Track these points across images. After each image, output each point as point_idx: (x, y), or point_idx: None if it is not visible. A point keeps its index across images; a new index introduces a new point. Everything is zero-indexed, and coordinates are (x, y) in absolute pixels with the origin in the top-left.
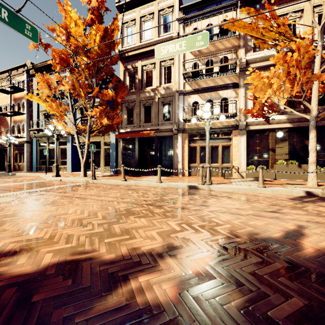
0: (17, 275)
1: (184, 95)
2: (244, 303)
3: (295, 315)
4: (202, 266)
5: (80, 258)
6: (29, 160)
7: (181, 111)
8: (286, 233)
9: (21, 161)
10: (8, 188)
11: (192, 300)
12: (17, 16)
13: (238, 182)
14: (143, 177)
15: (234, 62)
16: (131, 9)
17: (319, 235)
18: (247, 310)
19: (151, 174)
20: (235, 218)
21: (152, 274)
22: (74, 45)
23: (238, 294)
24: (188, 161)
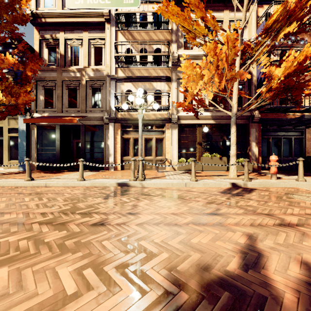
0: None
1: (116, 81)
2: None
3: None
4: None
5: None
6: None
7: (113, 98)
8: (241, 255)
9: None
10: None
11: None
12: None
13: (171, 175)
14: (64, 173)
15: (167, 54)
16: None
17: (276, 250)
18: None
19: (77, 169)
20: (173, 234)
21: None
22: None
23: None
24: (121, 154)
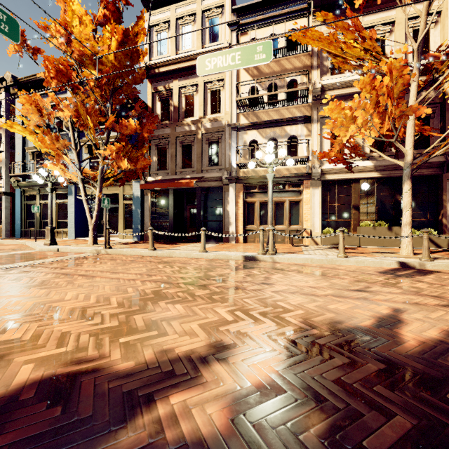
0: None
1: (237, 131)
2: (328, 429)
3: (401, 443)
4: (266, 374)
5: (79, 369)
6: (10, 220)
7: (234, 153)
8: (378, 320)
9: None
10: None
11: (251, 429)
12: None
13: (311, 250)
14: (180, 245)
15: (306, 87)
16: (163, 6)
17: (421, 321)
18: (333, 440)
19: (191, 241)
20: (309, 301)
21: (191, 391)
22: (79, 52)
23: (320, 415)
24: (243, 222)
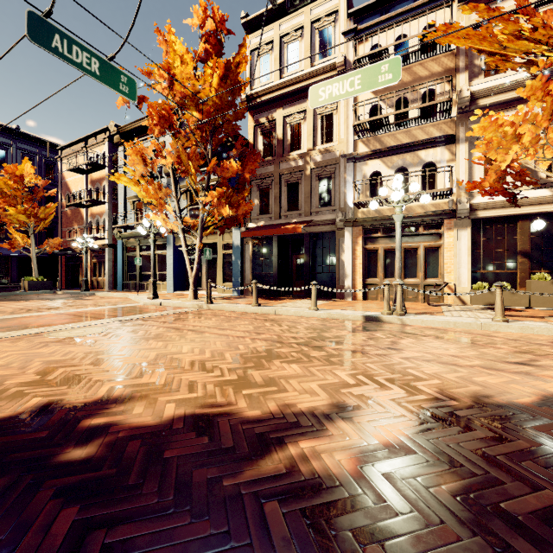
0: (138, 427)
1: (355, 162)
2: (461, 488)
3: (546, 512)
4: (394, 435)
5: (213, 412)
6: (112, 273)
7: (350, 189)
8: (542, 398)
9: (100, 275)
10: (91, 315)
11: (380, 477)
12: (110, 66)
13: (455, 311)
14: (286, 301)
15: (448, 98)
16: (265, 25)
17: None
18: (466, 497)
19: (298, 297)
20: (449, 371)
21: (318, 440)
22: (180, 94)
23: (453, 476)
24: (362, 275)
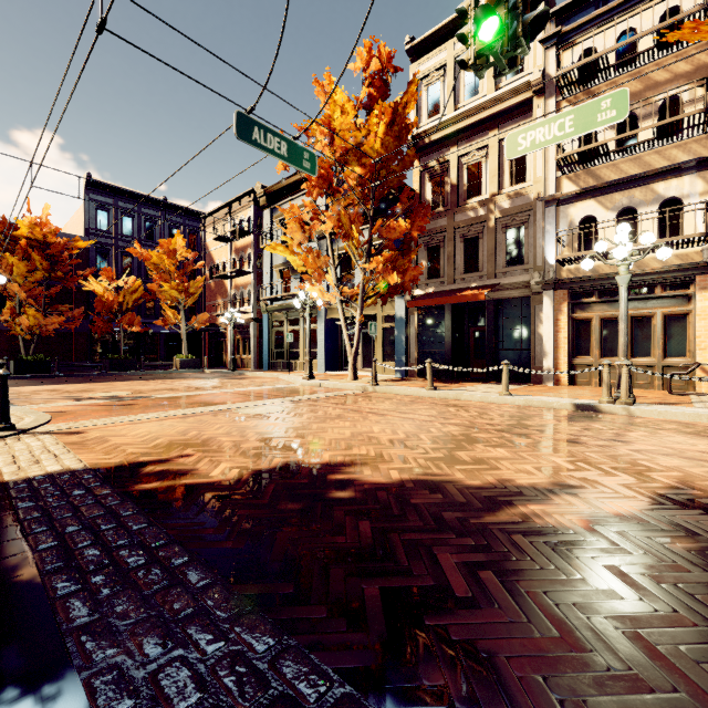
0: (376, 483)
1: (557, 206)
2: (697, 548)
3: None
4: (625, 510)
5: (435, 479)
6: (257, 350)
7: (551, 241)
8: None
9: (244, 353)
10: (258, 394)
11: (612, 533)
12: (295, 145)
13: None
14: (465, 384)
15: (701, 109)
16: (435, 47)
17: None
18: (701, 553)
19: (478, 380)
20: (694, 465)
21: (546, 506)
22: (341, 149)
23: (689, 540)
24: (568, 352)
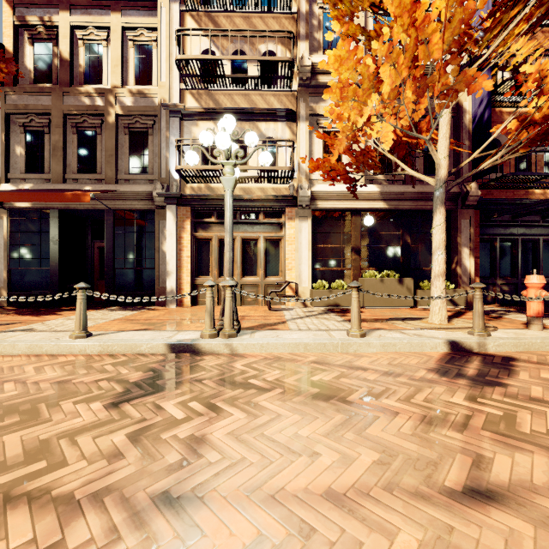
0: None
1: (182, 119)
2: None
3: None
4: None
5: None
6: None
7: (175, 154)
8: None
9: None
10: None
11: None
12: None
13: (300, 318)
14: (59, 315)
15: (290, 58)
16: None
17: None
18: None
19: (97, 305)
20: None
21: None
22: None
23: None
24: (191, 272)
